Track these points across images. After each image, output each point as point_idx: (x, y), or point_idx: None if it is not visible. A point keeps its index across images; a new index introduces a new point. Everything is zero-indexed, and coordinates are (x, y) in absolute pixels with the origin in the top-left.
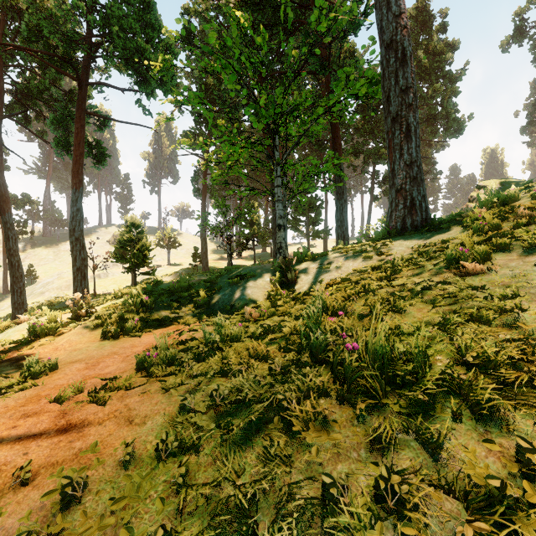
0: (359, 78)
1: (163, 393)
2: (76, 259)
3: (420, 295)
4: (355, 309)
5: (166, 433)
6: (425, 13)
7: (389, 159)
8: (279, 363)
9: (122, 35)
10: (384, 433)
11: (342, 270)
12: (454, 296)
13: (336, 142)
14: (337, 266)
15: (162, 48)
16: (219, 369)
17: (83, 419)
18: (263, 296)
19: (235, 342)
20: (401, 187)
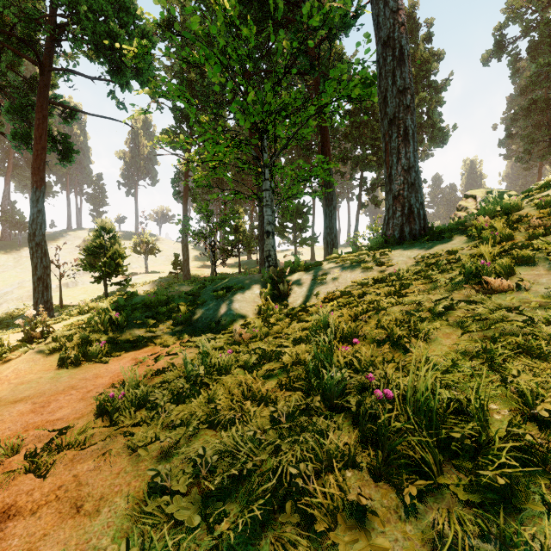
0: (353, 78)
1: (129, 455)
2: (37, 267)
3: (442, 316)
4: (367, 333)
5: (126, 541)
6: (412, 22)
7: (385, 163)
8: (283, 410)
9: (91, 16)
10: (459, 546)
11: (340, 282)
12: (484, 319)
13: (325, 147)
14: (334, 278)
15: (137, 34)
16: (205, 418)
17: (9, 503)
18: (252, 310)
19: (224, 375)
20: (399, 193)
